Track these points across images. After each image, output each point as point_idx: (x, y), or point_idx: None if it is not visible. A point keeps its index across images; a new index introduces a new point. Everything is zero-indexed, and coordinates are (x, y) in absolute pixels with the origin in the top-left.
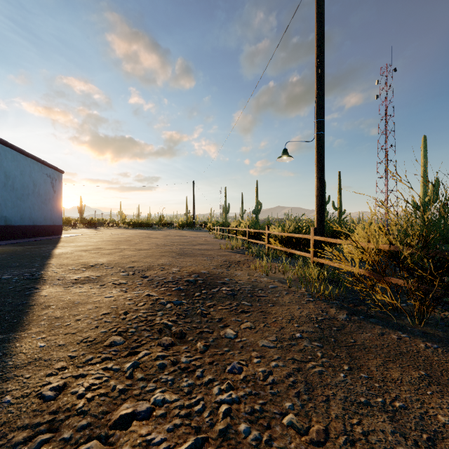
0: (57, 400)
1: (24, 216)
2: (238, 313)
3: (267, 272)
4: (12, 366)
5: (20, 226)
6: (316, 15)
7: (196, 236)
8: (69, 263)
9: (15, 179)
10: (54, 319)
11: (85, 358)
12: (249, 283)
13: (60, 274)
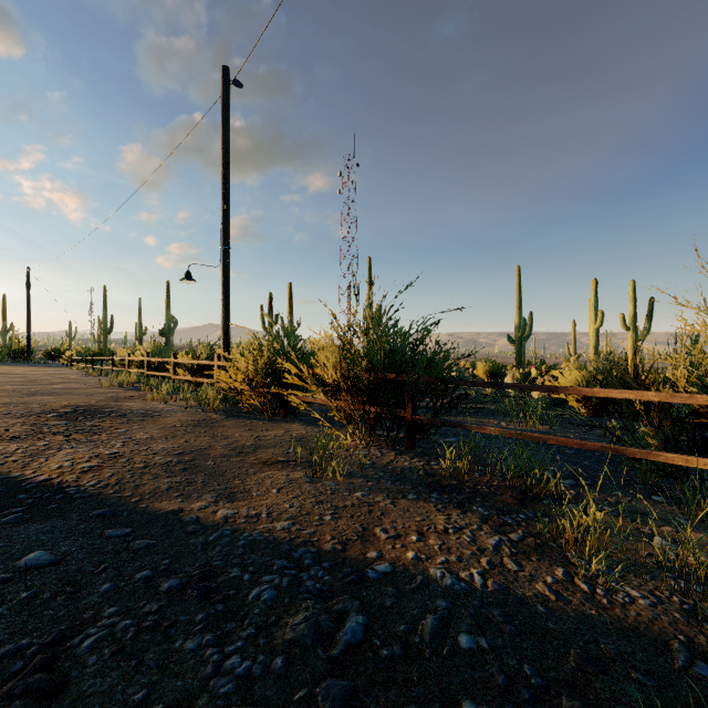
0: None
1: None
2: (130, 424)
3: (166, 400)
4: None
5: None
6: (222, 142)
7: (41, 373)
8: None
9: None
10: None
11: None
12: (143, 409)
13: None
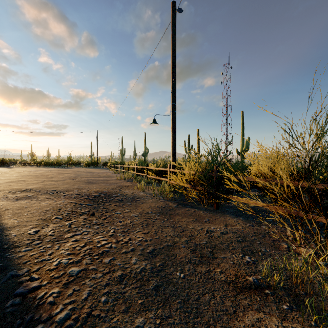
0: (37, 234)
1: None
2: (123, 207)
3: (143, 190)
4: (7, 227)
5: None
6: (172, 44)
7: (99, 172)
8: (5, 189)
9: None
10: (16, 213)
11: (44, 224)
12: (132, 195)
13: (3, 195)
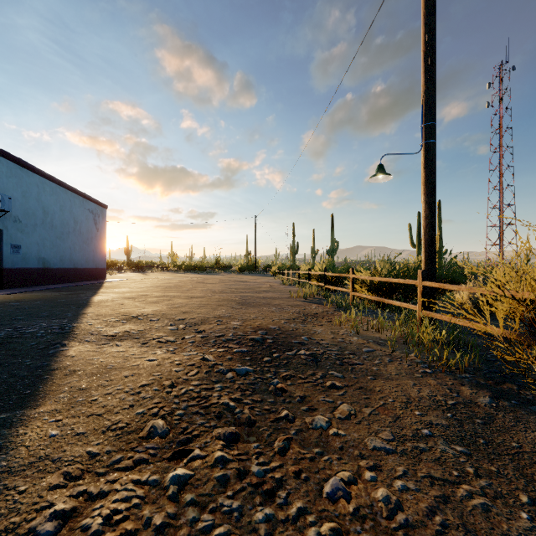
0: None
1: (64, 257)
2: (327, 390)
3: (358, 329)
4: (4, 469)
5: (60, 270)
6: None
7: (258, 281)
8: (108, 313)
9: (54, 216)
10: (77, 391)
11: (110, 458)
12: (335, 343)
13: (95, 327)
